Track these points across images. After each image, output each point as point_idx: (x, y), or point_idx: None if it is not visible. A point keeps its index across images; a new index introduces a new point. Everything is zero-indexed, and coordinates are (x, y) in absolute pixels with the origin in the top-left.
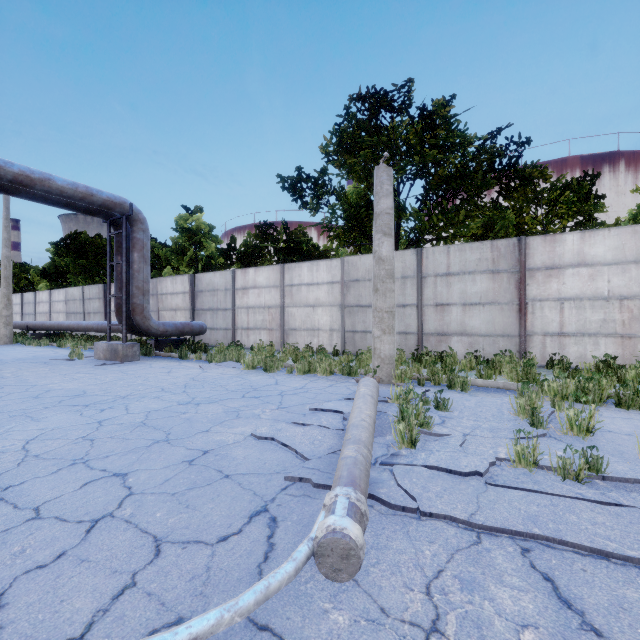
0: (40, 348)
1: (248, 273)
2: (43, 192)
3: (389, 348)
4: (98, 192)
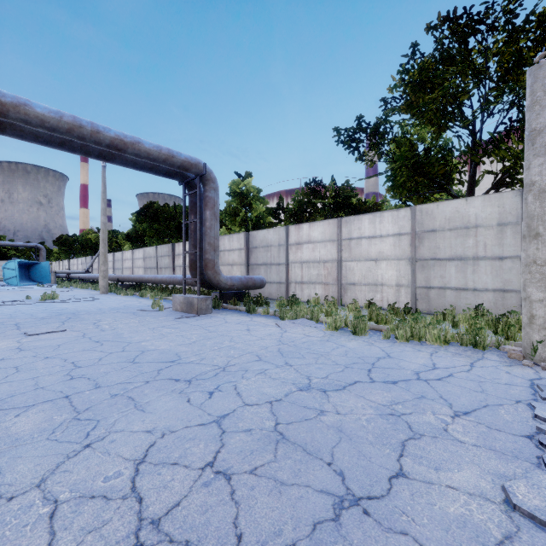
0: (127, 297)
1: (302, 228)
2: (133, 155)
3: None
4: (177, 153)
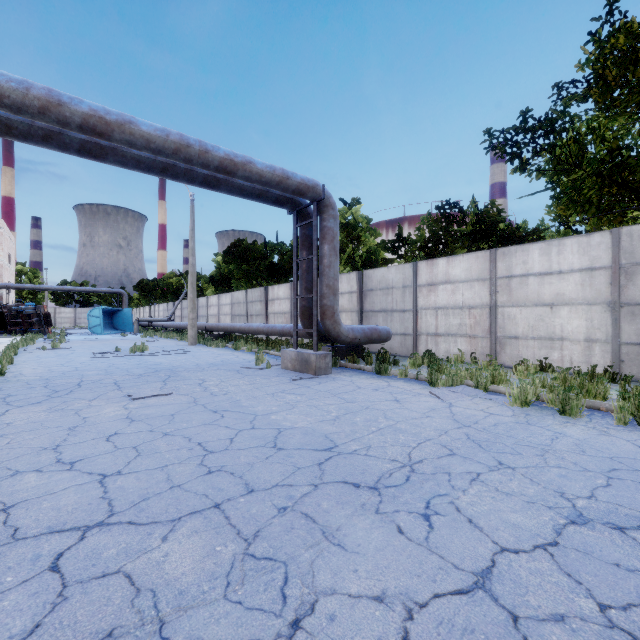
0: (220, 350)
1: (436, 265)
2: (243, 179)
3: None
4: (293, 174)
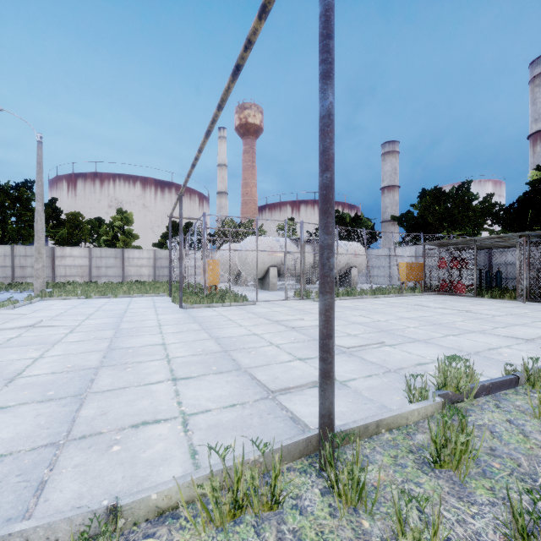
0: None
1: None
2: None
3: None
4: None
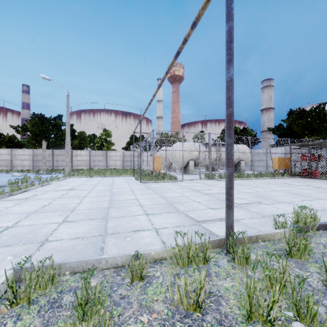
0: None
1: None
2: None
3: (45, 168)
4: None
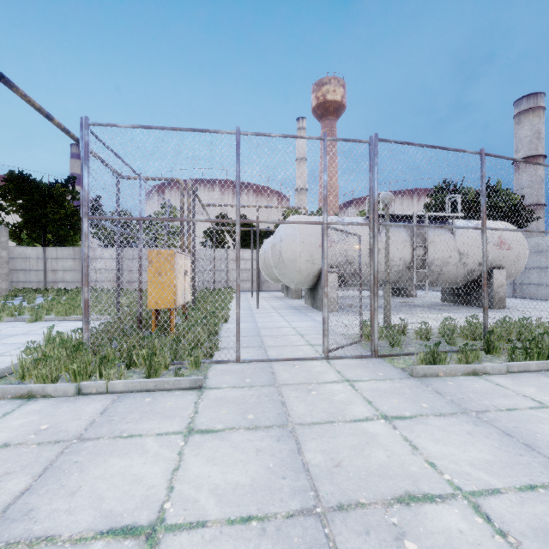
0: None
1: None
2: None
3: (5, 286)
4: None
